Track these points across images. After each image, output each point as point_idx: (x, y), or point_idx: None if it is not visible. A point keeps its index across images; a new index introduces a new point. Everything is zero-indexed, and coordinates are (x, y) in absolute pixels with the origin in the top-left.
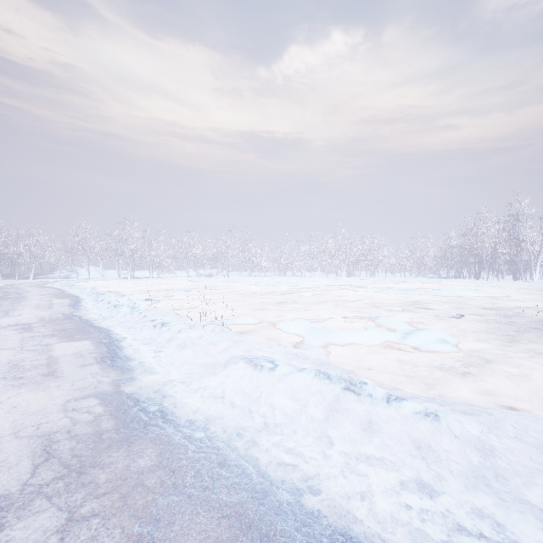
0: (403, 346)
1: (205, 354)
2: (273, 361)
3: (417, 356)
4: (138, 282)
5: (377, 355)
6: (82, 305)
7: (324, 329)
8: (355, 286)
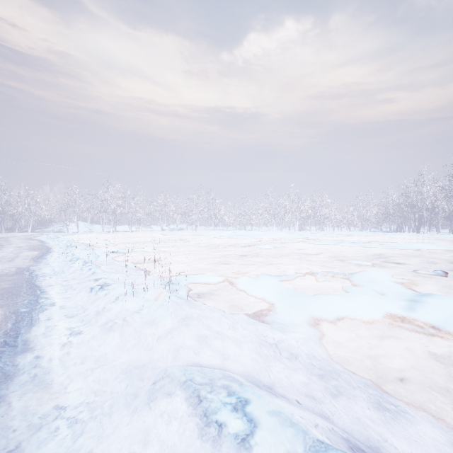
0: (414, 322)
1: (138, 342)
2: (244, 400)
3: (450, 344)
4: (118, 235)
5: (388, 340)
6: (46, 258)
7: (295, 289)
8: (309, 239)
